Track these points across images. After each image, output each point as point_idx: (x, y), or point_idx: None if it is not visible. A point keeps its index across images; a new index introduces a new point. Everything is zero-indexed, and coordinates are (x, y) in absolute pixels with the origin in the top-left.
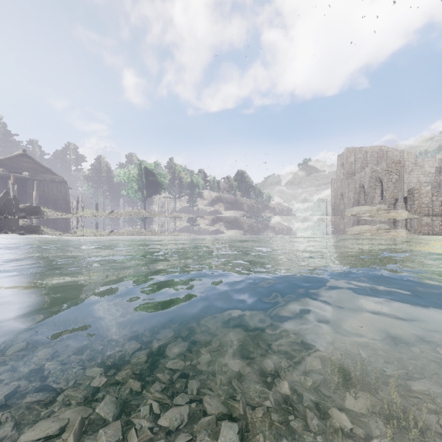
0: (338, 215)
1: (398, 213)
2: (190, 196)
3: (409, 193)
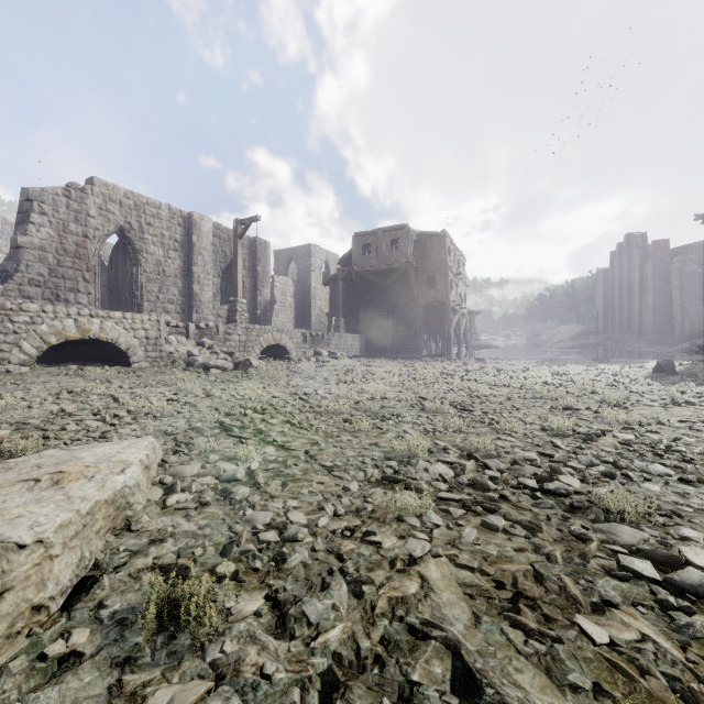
0: None
1: None
2: None
3: None
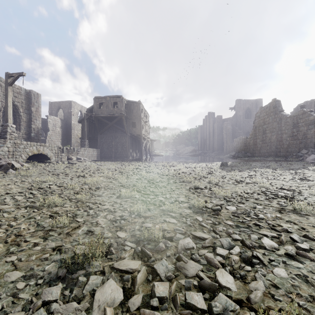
0: None
1: None
2: None
3: None
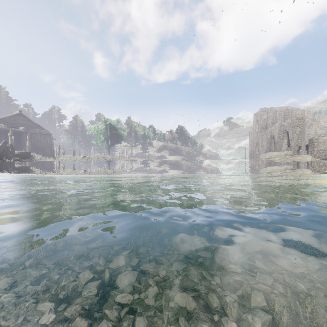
0: (254, 159)
1: (304, 157)
2: (143, 145)
3: (309, 142)
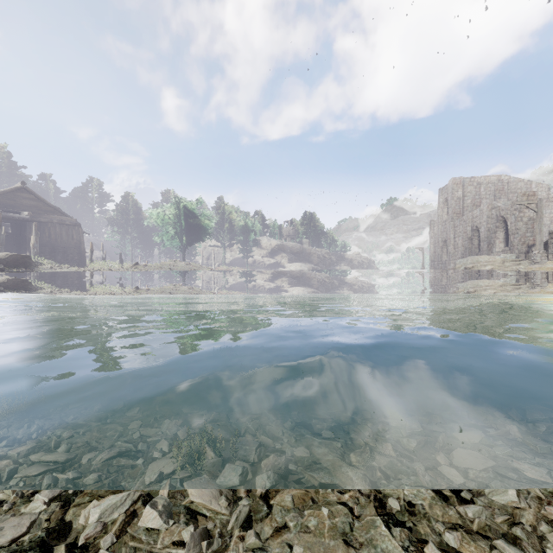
0: (440, 268)
1: None
2: (244, 244)
3: (551, 237)
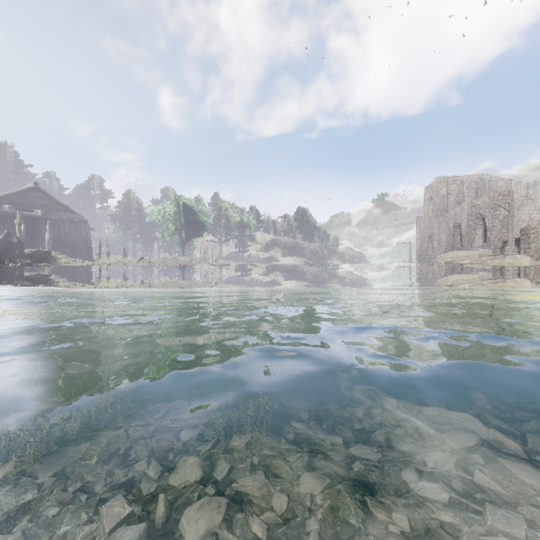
0: (426, 262)
1: (517, 258)
2: (240, 239)
3: (522, 234)
